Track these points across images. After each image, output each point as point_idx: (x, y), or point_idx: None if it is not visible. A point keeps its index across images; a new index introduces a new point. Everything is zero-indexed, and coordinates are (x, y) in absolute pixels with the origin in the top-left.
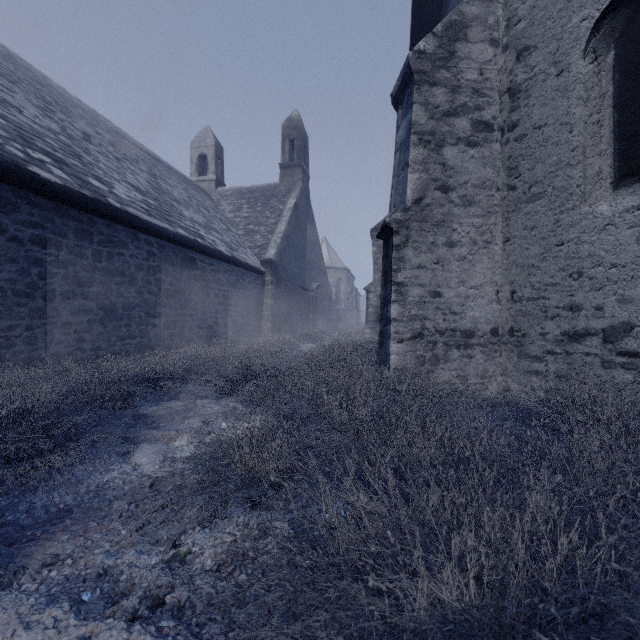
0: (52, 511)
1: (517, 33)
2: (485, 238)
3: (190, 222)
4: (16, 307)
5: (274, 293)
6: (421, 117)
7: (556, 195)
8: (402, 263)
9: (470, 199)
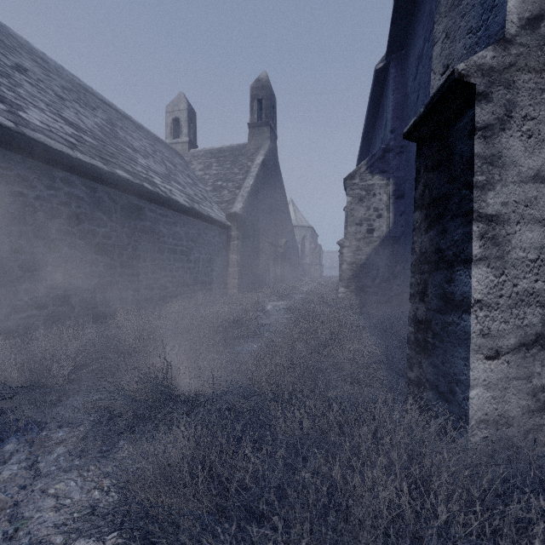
0: None
1: None
2: None
3: (143, 169)
4: None
5: (240, 248)
6: None
7: None
8: (497, 168)
9: None
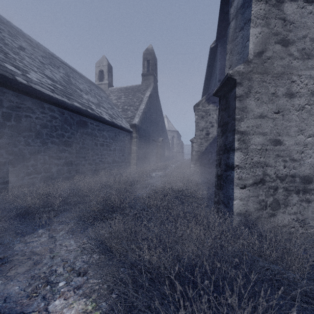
0: None
1: None
2: None
3: (86, 101)
4: None
5: (137, 143)
6: None
7: None
8: (245, 113)
9: (308, 52)
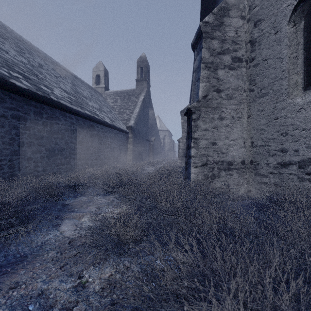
0: (17, 257)
1: (254, 13)
2: (238, 115)
3: (91, 107)
4: (4, 150)
5: (133, 142)
6: (206, 55)
7: (274, 94)
8: (197, 128)
9: (231, 96)
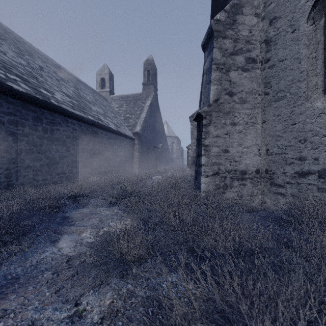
0: (8, 278)
1: (269, 10)
2: (252, 121)
3: (95, 113)
4: (0, 158)
5: (139, 149)
6: (218, 55)
7: (291, 97)
8: (207, 134)
9: (244, 100)
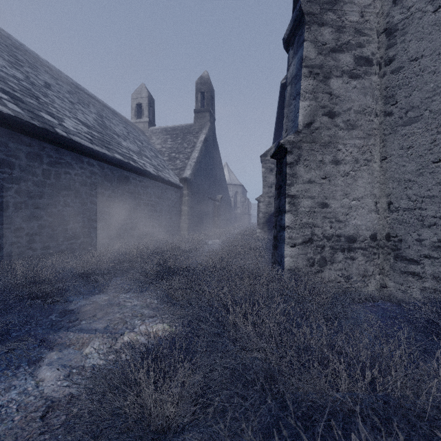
0: None
1: None
2: (365, 157)
3: (126, 150)
4: None
5: (189, 202)
6: (311, 53)
7: (433, 117)
8: (295, 178)
9: (353, 123)
